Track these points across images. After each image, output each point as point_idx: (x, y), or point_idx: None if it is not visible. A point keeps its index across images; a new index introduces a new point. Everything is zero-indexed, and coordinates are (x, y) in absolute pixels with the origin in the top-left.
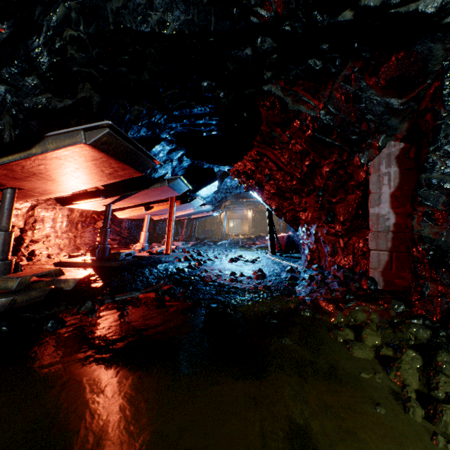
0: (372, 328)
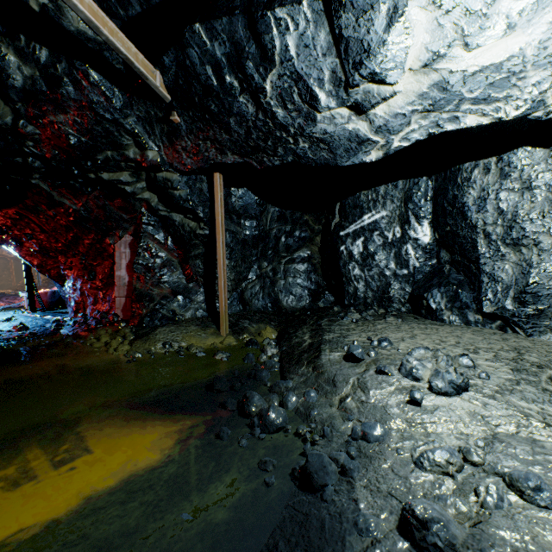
0: (107, 334)
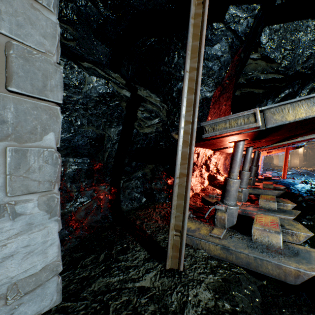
0: None
